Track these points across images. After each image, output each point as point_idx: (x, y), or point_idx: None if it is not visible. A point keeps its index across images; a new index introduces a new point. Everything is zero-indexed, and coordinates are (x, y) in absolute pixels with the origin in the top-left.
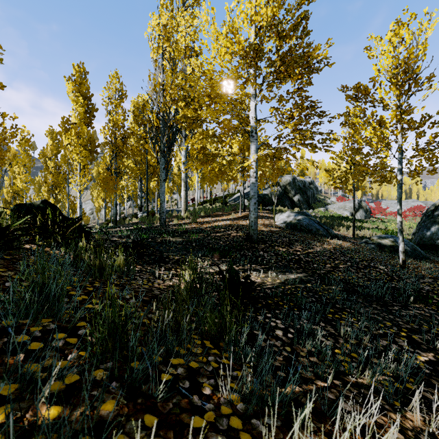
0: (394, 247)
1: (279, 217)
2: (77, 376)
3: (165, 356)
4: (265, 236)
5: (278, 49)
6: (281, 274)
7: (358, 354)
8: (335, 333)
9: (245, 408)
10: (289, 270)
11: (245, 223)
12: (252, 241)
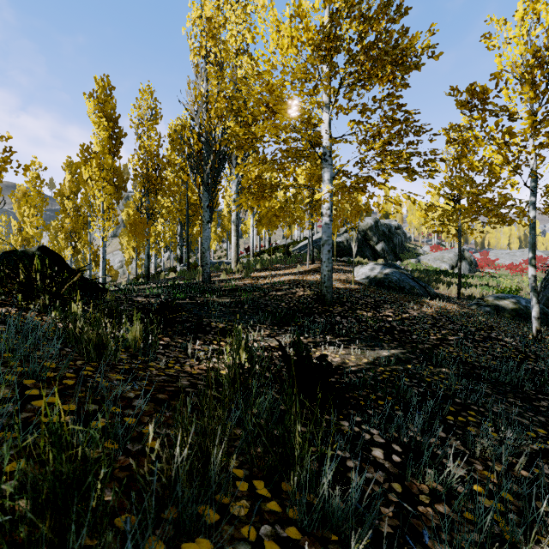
0: (517, 311)
1: (359, 271)
2: None
3: (175, 531)
4: (342, 295)
5: (361, 37)
6: (368, 349)
7: (514, 495)
8: (464, 450)
9: None
10: (378, 344)
11: (315, 278)
12: (325, 302)
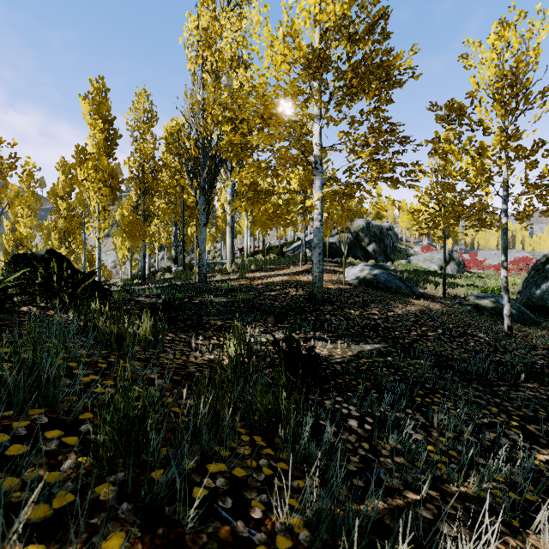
0: (495, 310)
1: (350, 272)
2: (71, 496)
3: (200, 460)
4: (332, 295)
5: (349, 57)
6: (354, 344)
7: (458, 453)
8: (426, 422)
9: (311, 539)
10: (363, 339)
11: (307, 279)
12: (316, 301)
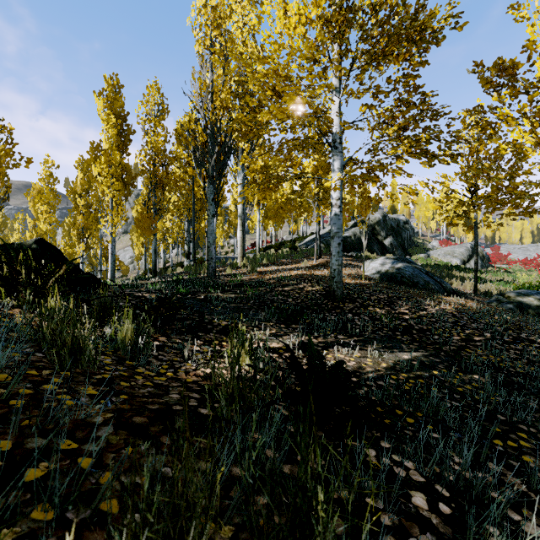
0: None
1: (369, 265)
2: None
3: None
4: (352, 291)
5: (376, 10)
6: (386, 351)
7: None
8: (528, 492)
9: None
10: (396, 345)
11: (323, 273)
12: (335, 298)
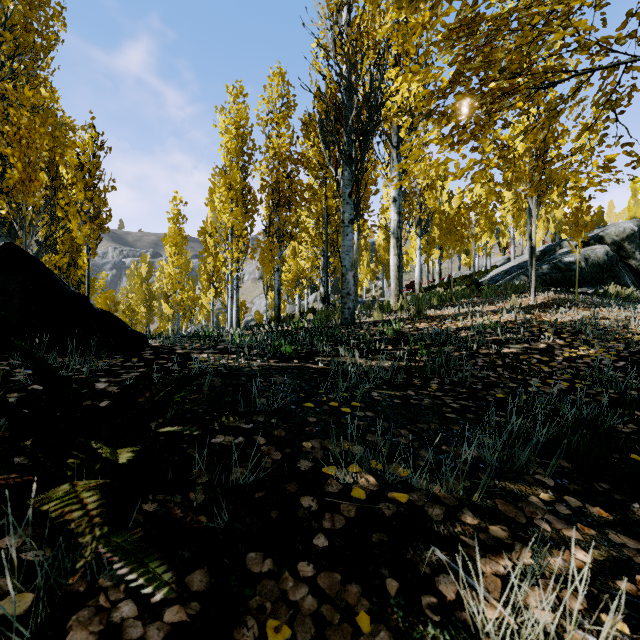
0: None
1: None
2: None
3: None
4: None
5: None
6: None
7: None
8: None
9: None
10: None
11: (571, 318)
12: None
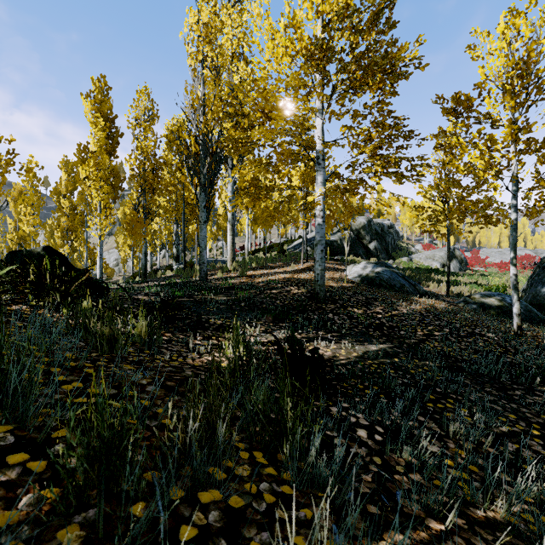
0: (502, 308)
1: (352, 269)
2: None
3: (191, 485)
4: (334, 293)
5: (352, 48)
6: (358, 344)
7: (479, 468)
8: (440, 431)
9: None
10: (368, 339)
11: (309, 276)
12: (318, 299)
